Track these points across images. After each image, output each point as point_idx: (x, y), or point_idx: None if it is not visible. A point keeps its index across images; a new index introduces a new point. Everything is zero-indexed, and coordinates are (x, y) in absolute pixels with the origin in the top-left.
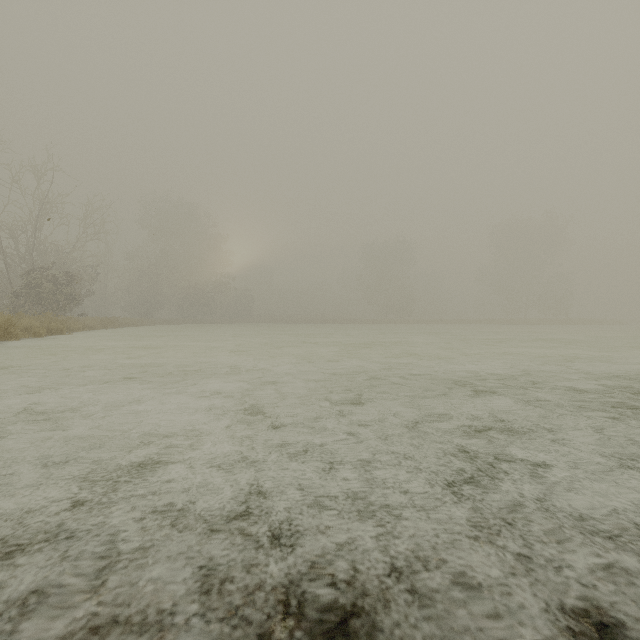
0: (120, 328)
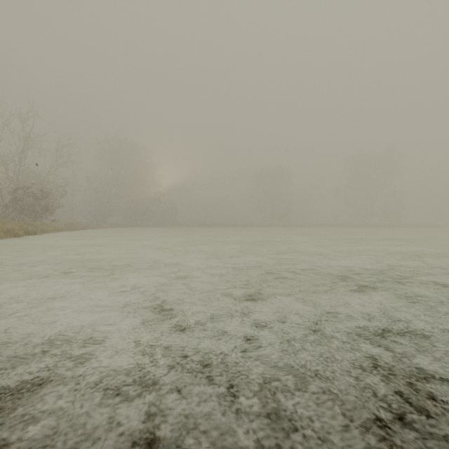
0: (81, 230)
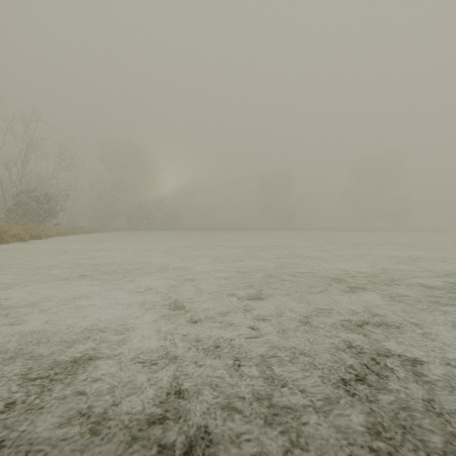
0: (84, 234)
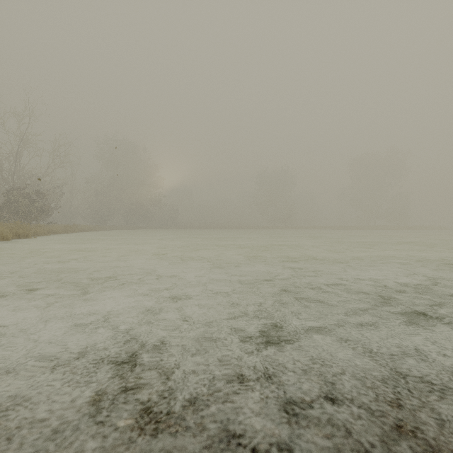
0: (78, 233)
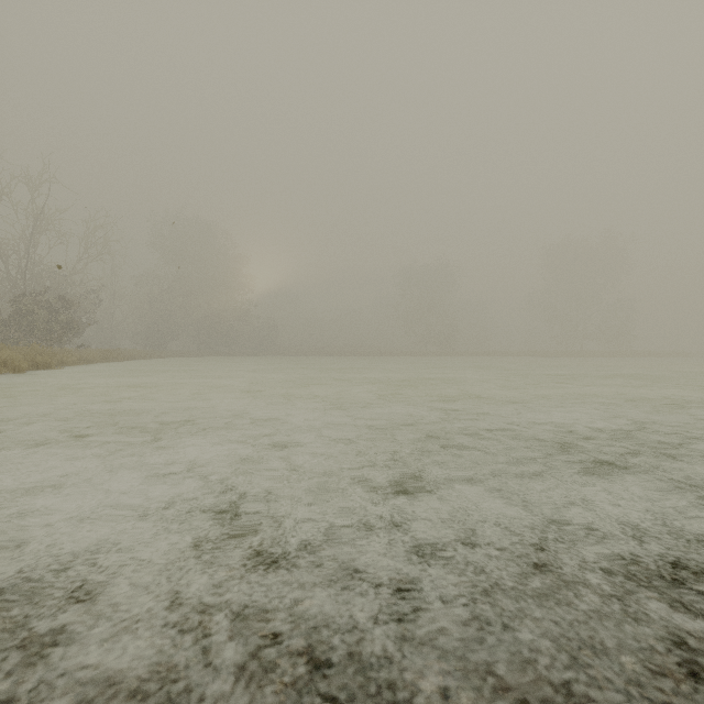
0: (125, 361)
